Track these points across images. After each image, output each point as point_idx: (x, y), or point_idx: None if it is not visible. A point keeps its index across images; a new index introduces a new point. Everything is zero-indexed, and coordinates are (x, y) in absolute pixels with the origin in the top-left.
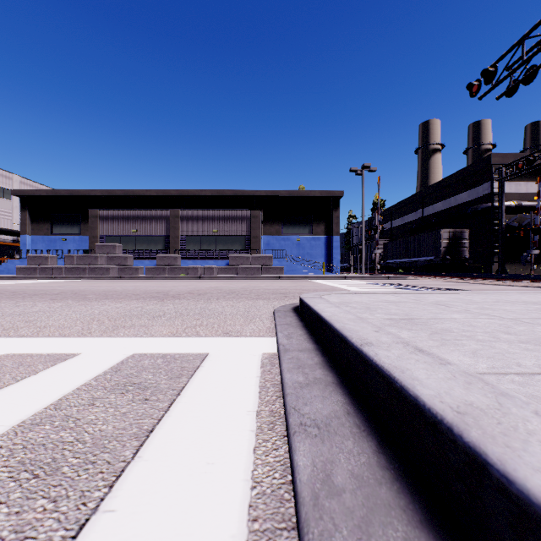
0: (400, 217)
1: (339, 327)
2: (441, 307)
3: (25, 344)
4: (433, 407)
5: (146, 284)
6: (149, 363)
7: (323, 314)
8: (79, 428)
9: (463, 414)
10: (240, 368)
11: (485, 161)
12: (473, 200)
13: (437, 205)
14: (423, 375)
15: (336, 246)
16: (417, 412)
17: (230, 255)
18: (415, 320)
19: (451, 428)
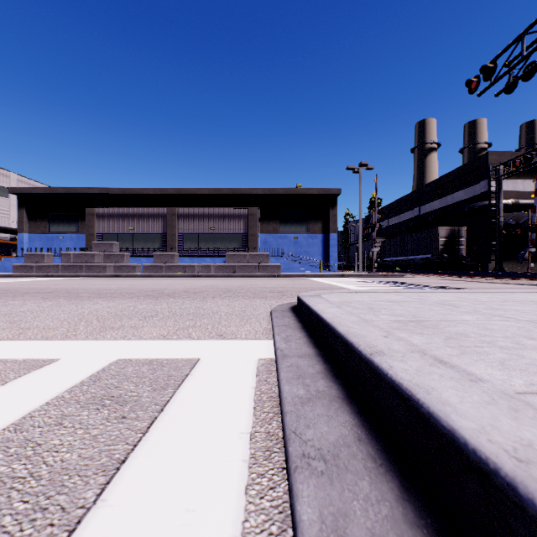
0: (397, 215)
1: (343, 331)
2: (448, 307)
3: (2, 348)
4: (480, 449)
5: (142, 282)
6: (133, 370)
7: (324, 316)
8: (37, 457)
9: (526, 463)
10: (233, 377)
11: (482, 159)
12: (470, 198)
13: (434, 204)
14: (454, 398)
15: (333, 244)
16: (454, 451)
17: (227, 253)
18: (424, 323)
19: (514, 485)
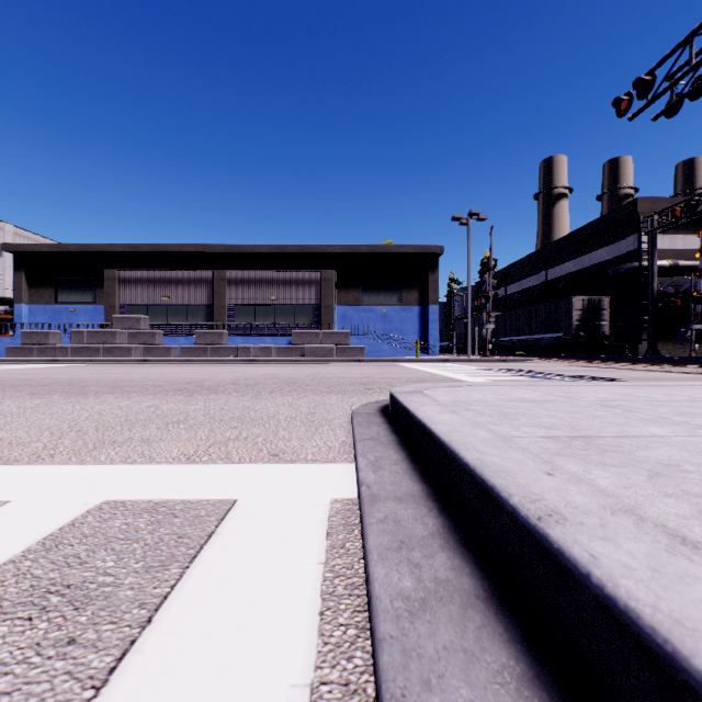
0: (517, 281)
1: (473, 461)
2: (617, 411)
3: None
4: None
5: (178, 370)
6: (121, 525)
7: (435, 429)
8: None
9: None
10: (288, 540)
11: (630, 207)
12: (614, 259)
13: (566, 266)
14: None
15: (434, 319)
16: None
17: (293, 331)
18: (596, 441)
19: None
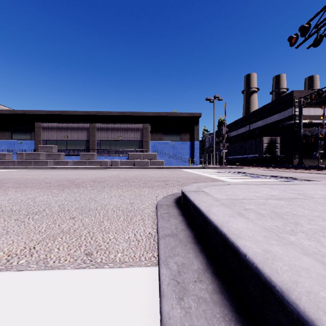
0: (235, 130)
1: None
2: None
3: None
4: None
5: (67, 173)
6: None
7: (243, 248)
8: None
9: None
10: None
11: (289, 94)
12: (282, 119)
13: (259, 123)
14: None
15: (197, 148)
16: None
17: (129, 153)
18: None
19: None
